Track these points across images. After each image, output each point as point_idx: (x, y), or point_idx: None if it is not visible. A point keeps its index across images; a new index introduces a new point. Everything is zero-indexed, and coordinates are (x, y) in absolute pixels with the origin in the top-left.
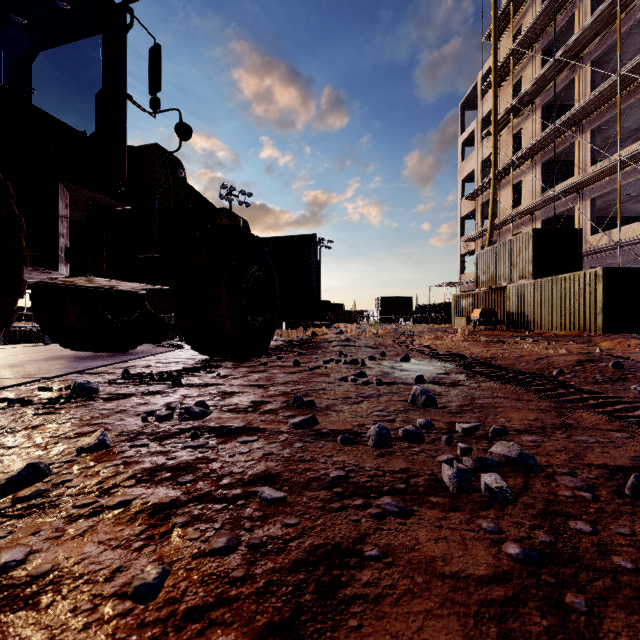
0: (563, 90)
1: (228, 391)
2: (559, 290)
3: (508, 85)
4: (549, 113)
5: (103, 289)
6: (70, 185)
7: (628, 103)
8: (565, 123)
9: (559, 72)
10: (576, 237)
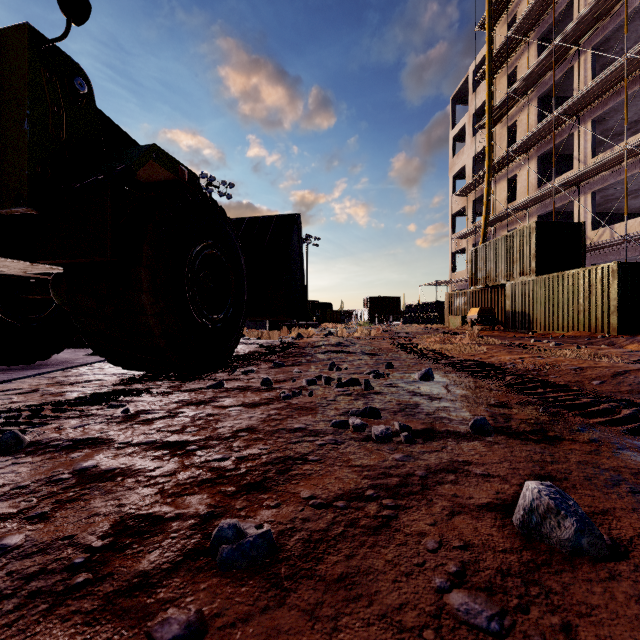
0: (560, 80)
1: (97, 469)
2: (566, 287)
3: (502, 76)
4: (545, 105)
5: None
6: None
7: (632, 90)
8: (565, 112)
9: (557, 60)
10: (580, 231)
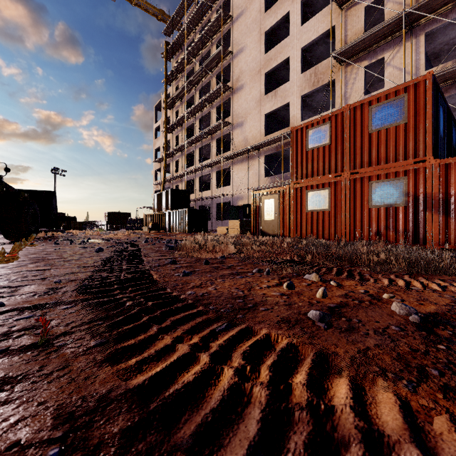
0: (193, 124)
1: None
2: (178, 216)
3: (174, 110)
4: (189, 132)
5: None
6: None
7: (208, 143)
8: (190, 142)
9: (189, 117)
10: (189, 194)
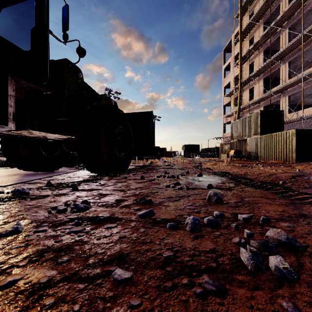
0: (274, 42)
1: (103, 193)
2: (273, 140)
3: (247, 40)
4: (267, 54)
5: (39, 138)
6: (15, 78)
7: (307, 48)
8: (275, 58)
9: (272, 33)
10: (281, 114)
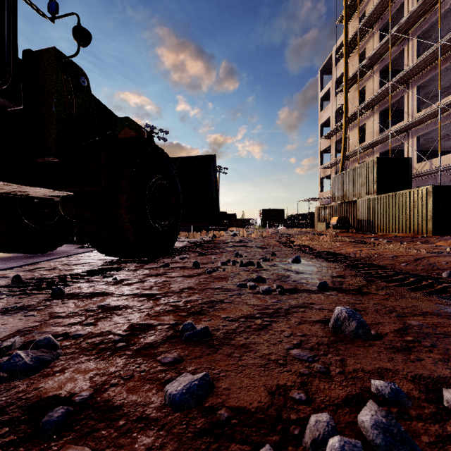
0: (395, 58)
1: (110, 305)
2: (397, 203)
3: (355, 55)
4: (385, 75)
5: (15, 195)
6: None
7: (445, 66)
8: (398, 81)
9: (393, 44)
10: (408, 164)
